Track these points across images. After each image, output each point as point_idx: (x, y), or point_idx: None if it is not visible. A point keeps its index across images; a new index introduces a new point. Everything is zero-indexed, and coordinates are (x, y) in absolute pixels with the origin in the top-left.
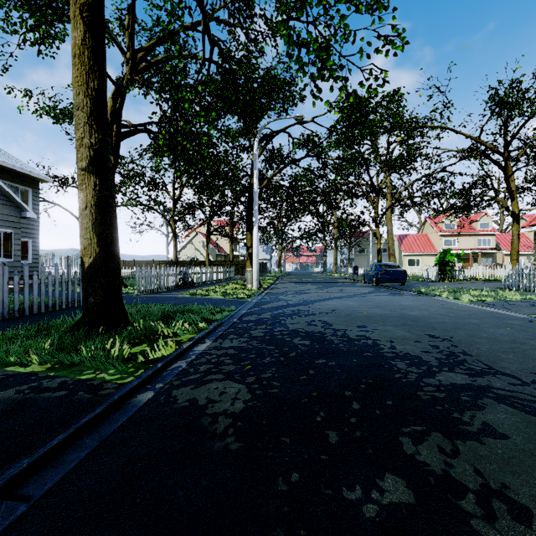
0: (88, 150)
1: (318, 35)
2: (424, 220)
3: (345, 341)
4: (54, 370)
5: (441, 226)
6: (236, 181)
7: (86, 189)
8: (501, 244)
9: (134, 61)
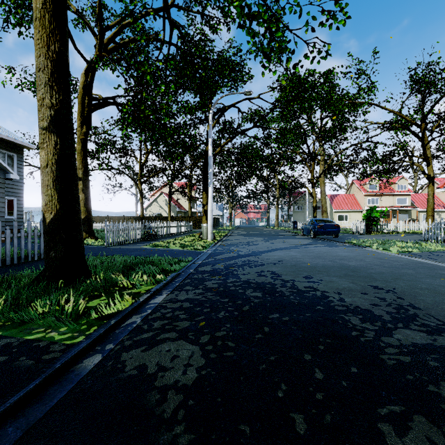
0: (49, 110)
1: (268, 8)
2: (351, 183)
3: (295, 293)
4: (3, 329)
5: (366, 187)
6: (194, 148)
7: (47, 148)
8: (415, 202)
9: (102, 39)
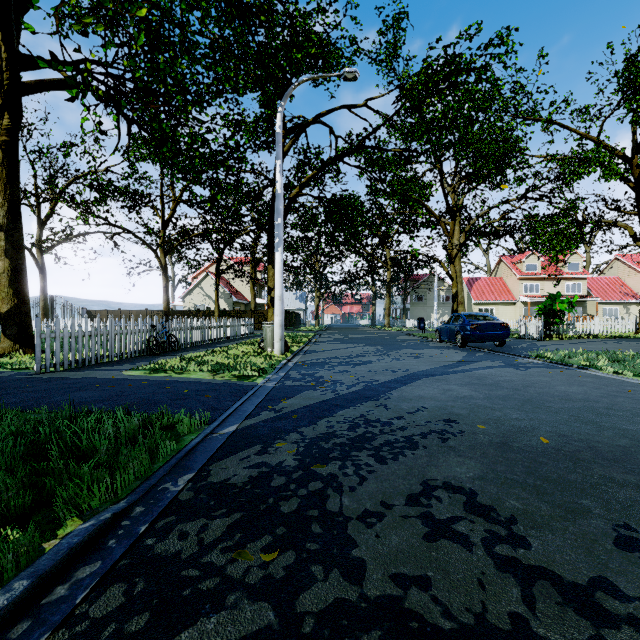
0: None
1: None
2: (498, 260)
3: None
4: None
5: (521, 267)
6: (255, 195)
7: None
8: (592, 290)
9: None
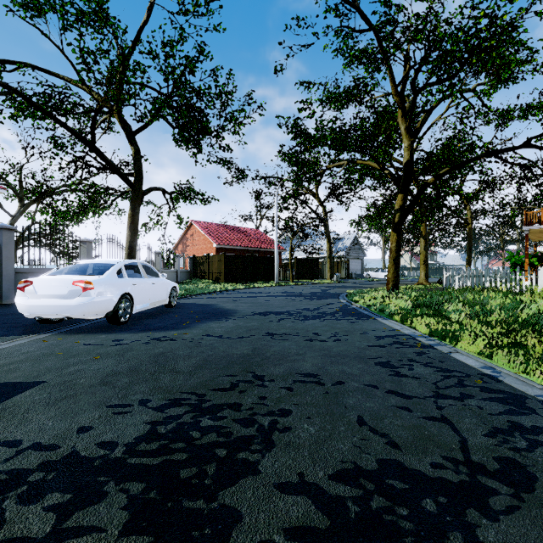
0: None
1: None
2: None
3: None
4: None
5: None
6: None
7: None
8: None
9: None
